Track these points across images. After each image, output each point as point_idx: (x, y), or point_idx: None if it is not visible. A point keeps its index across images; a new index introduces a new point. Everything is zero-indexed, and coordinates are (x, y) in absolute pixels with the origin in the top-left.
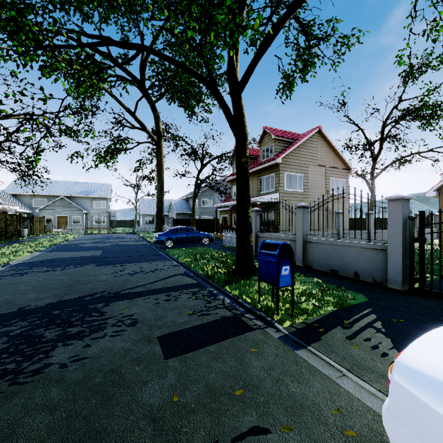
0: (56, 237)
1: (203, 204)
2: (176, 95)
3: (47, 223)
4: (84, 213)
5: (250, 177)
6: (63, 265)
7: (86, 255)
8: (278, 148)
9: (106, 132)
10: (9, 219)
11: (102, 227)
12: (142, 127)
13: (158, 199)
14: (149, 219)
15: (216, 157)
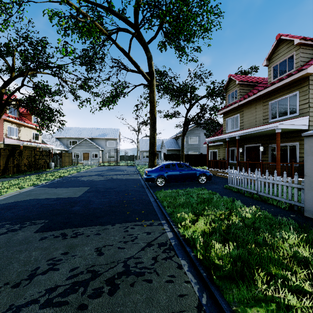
0: (75, 168)
1: (190, 141)
2: (167, 22)
3: (76, 158)
4: (100, 150)
5: (251, 105)
6: (2, 221)
7: (65, 195)
8: (304, 56)
9: (108, 79)
10: (38, 154)
11: (113, 160)
12: (135, 66)
13: (150, 135)
14: (146, 155)
15: (204, 95)
